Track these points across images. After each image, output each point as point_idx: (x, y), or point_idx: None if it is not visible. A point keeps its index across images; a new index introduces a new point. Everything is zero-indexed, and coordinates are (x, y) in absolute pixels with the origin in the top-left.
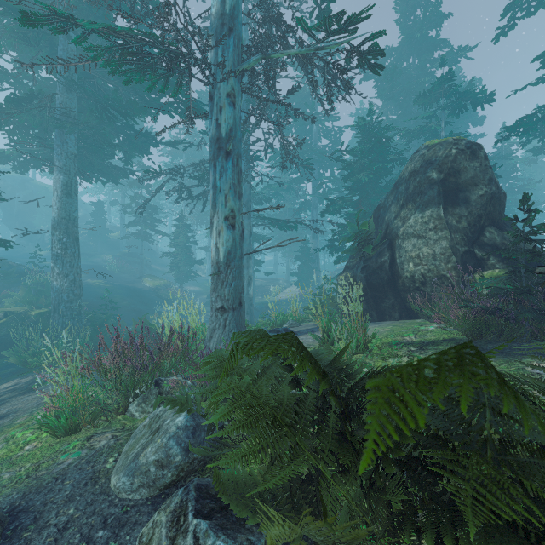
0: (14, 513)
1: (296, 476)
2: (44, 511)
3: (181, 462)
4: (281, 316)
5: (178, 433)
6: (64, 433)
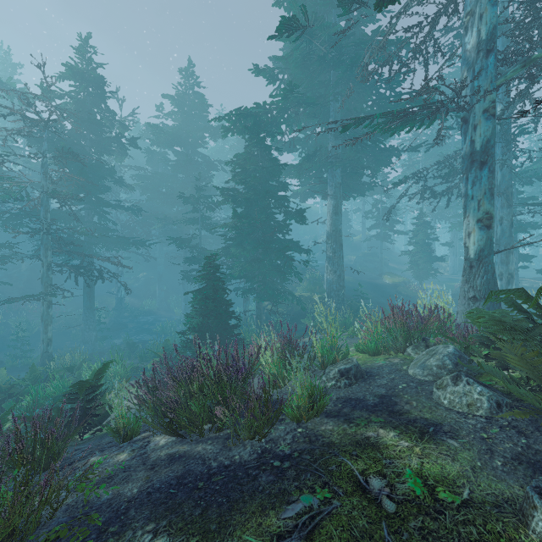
0: (366, 372)
1: (535, 381)
2: (379, 374)
3: (452, 369)
4: None
5: (449, 355)
6: (372, 353)
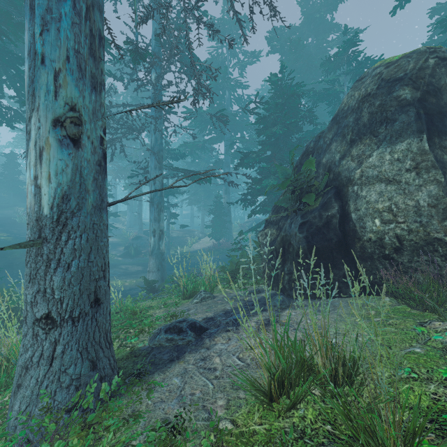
0: None
1: None
2: None
3: None
4: (191, 284)
5: None
6: None
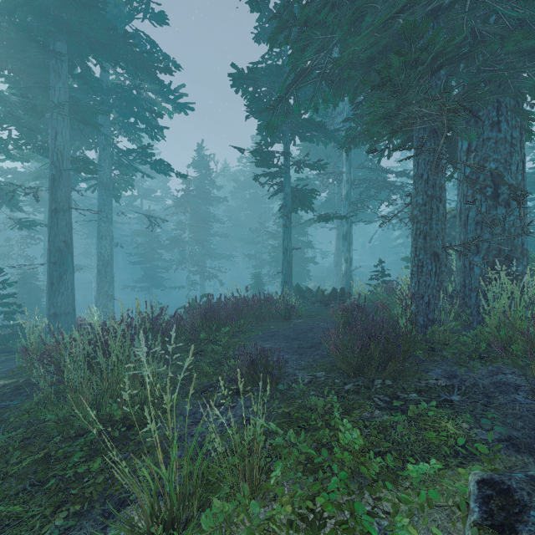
0: None
1: None
2: None
3: None
4: None
5: None
6: None
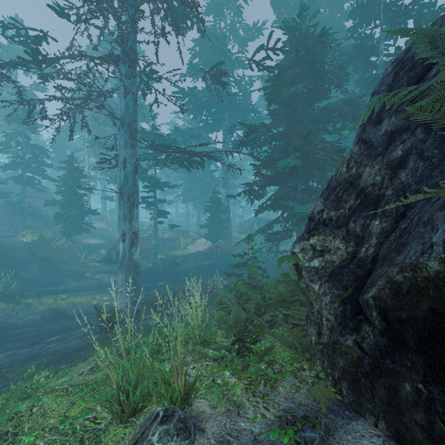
0: None
1: None
2: None
3: None
4: (139, 376)
5: None
6: None
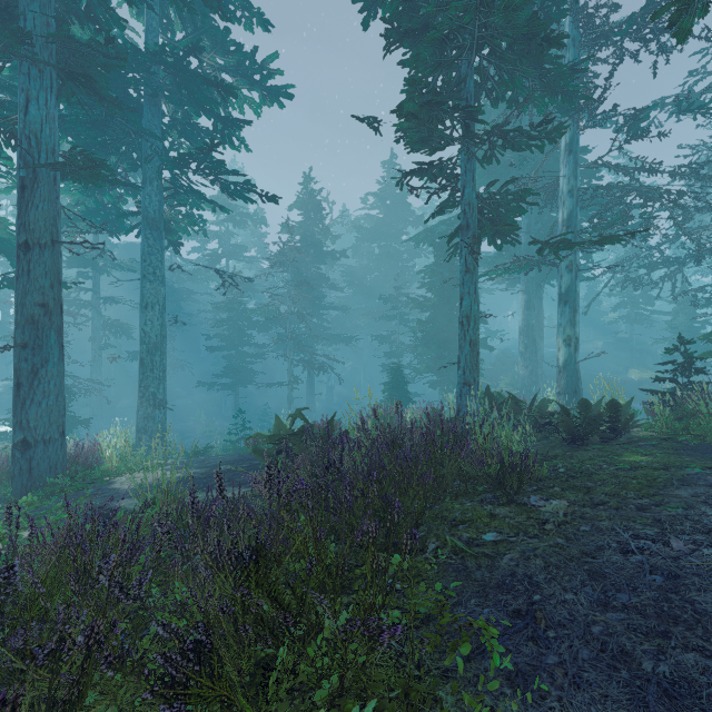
0: None
1: None
2: None
3: None
4: None
5: None
6: None
